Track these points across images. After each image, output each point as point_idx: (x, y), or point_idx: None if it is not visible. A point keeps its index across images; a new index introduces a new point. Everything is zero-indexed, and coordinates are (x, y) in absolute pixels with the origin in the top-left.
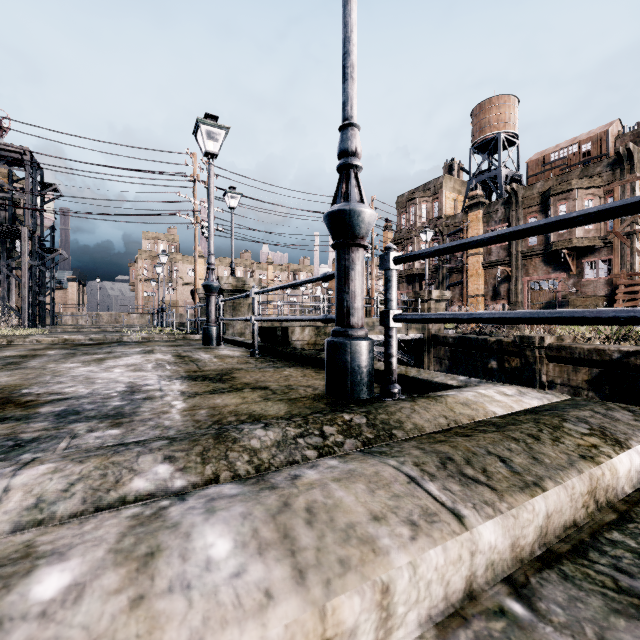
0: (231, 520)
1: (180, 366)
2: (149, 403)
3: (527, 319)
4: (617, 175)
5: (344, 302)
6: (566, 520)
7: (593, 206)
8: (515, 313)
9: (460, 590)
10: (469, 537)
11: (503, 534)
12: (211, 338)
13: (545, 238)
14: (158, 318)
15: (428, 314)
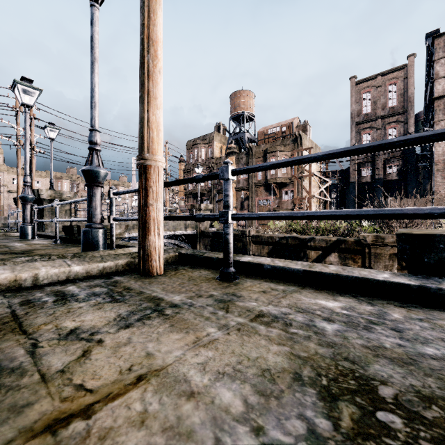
0: None
1: None
2: None
3: None
4: (296, 146)
5: (90, 212)
6: (113, 270)
7: None
8: None
9: (64, 279)
10: (69, 268)
11: (83, 269)
12: (27, 234)
13: (265, 176)
14: None
15: (122, 217)
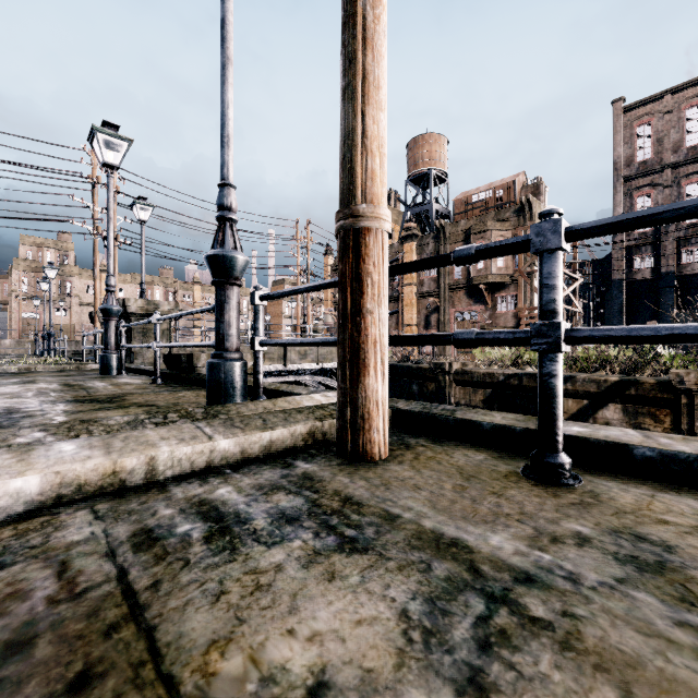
0: (78, 441)
1: (67, 393)
2: (29, 419)
3: (323, 343)
4: (521, 221)
5: (220, 330)
6: (288, 446)
7: None
8: (318, 339)
9: (202, 467)
10: (211, 444)
11: (235, 445)
12: (110, 367)
13: (467, 273)
14: (43, 346)
15: (278, 340)
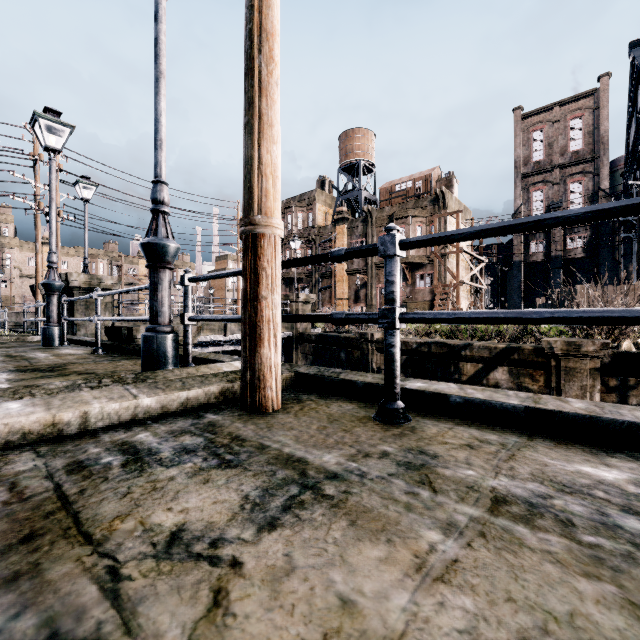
0: (23, 401)
1: (9, 363)
2: None
3: (239, 319)
4: (436, 209)
5: (154, 307)
6: (202, 402)
7: (422, 231)
8: (235, 316)
9: (128, 419)
10: (136, 402)
11: (156, 402)
12: (52, 338)
13: None
14: None
15: (204, 316)
